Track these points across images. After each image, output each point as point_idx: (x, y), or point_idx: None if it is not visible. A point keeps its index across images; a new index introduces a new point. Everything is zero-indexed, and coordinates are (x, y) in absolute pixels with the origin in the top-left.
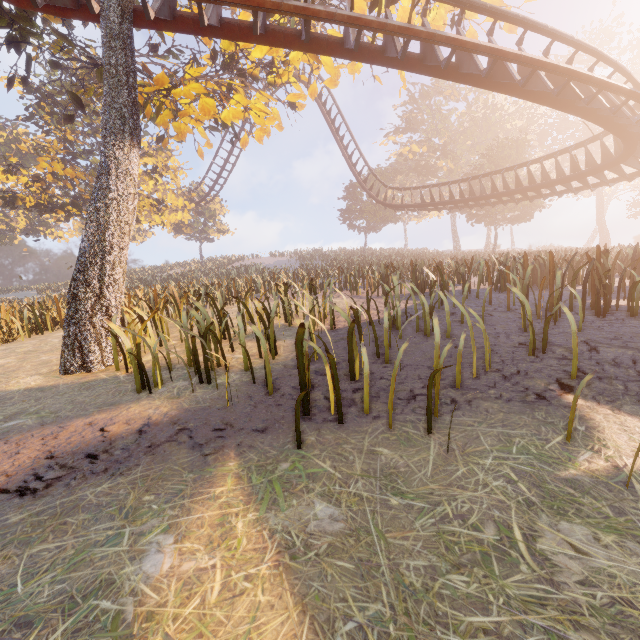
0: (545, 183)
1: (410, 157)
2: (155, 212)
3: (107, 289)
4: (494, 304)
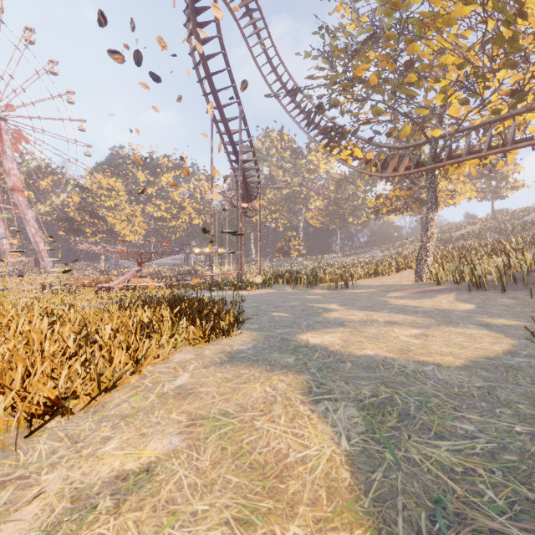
0: None
1: None
2: (449, 198)
3: (427, 258)
4: None
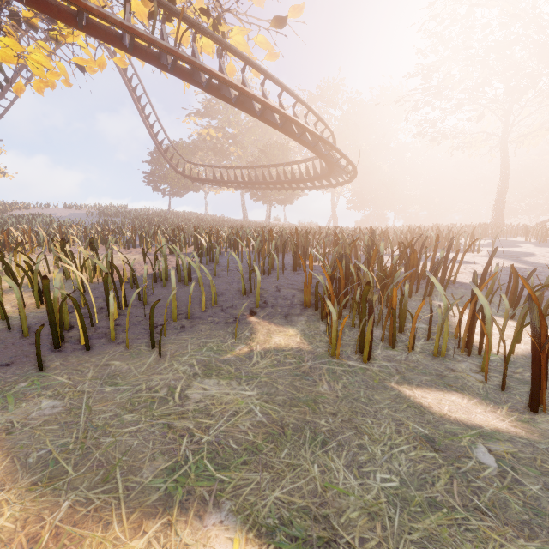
0: (293, 180)
1: (208, 139)
2: None
3: None
4: (245, 262)
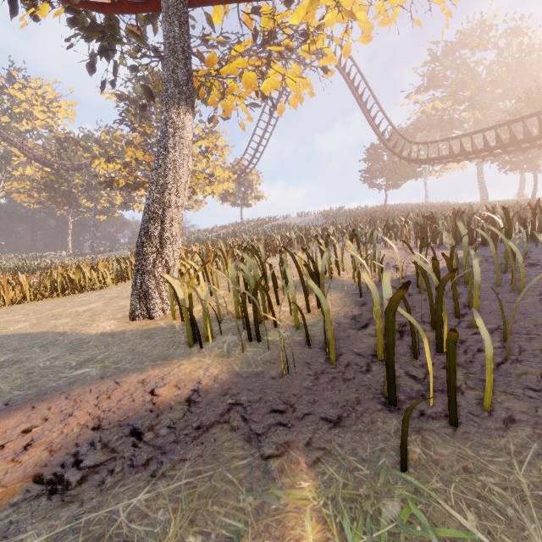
0: None
1: (433, 113)
2: (207, 184)
3: (166, 243)
4: None
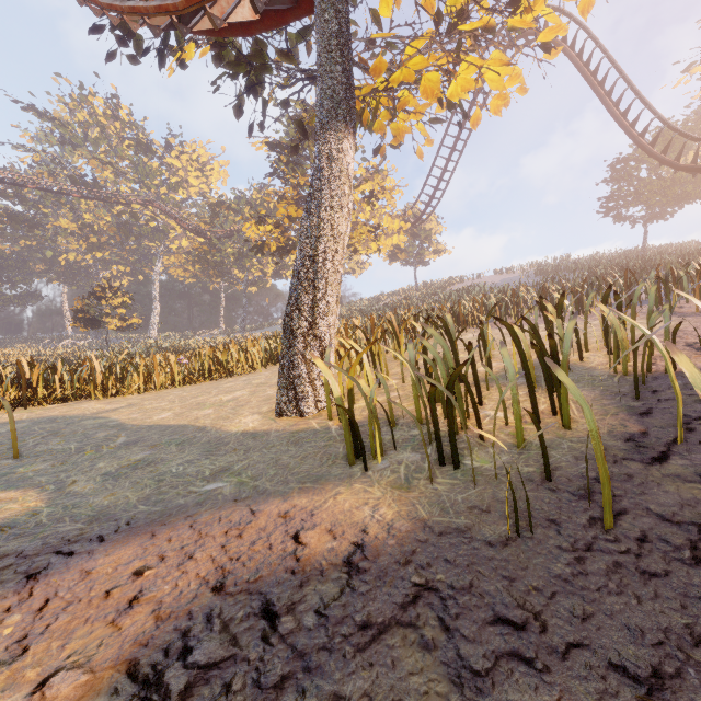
0: None
1: None
2: (372, 239)
3: (319, 316)
4: None
